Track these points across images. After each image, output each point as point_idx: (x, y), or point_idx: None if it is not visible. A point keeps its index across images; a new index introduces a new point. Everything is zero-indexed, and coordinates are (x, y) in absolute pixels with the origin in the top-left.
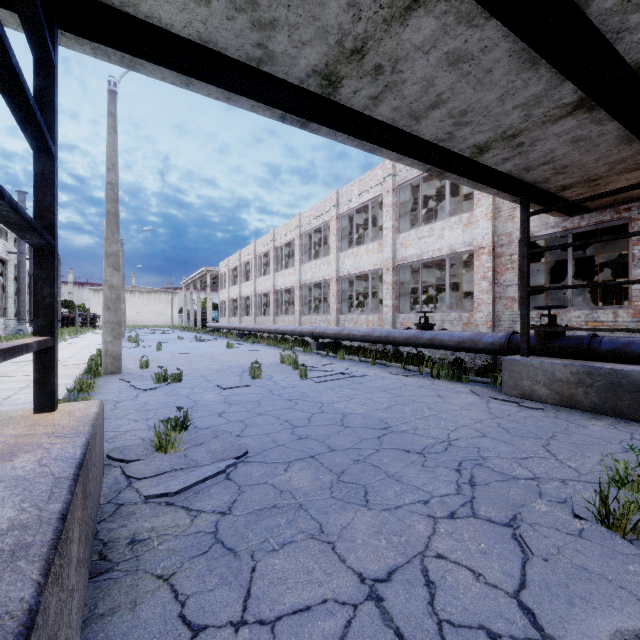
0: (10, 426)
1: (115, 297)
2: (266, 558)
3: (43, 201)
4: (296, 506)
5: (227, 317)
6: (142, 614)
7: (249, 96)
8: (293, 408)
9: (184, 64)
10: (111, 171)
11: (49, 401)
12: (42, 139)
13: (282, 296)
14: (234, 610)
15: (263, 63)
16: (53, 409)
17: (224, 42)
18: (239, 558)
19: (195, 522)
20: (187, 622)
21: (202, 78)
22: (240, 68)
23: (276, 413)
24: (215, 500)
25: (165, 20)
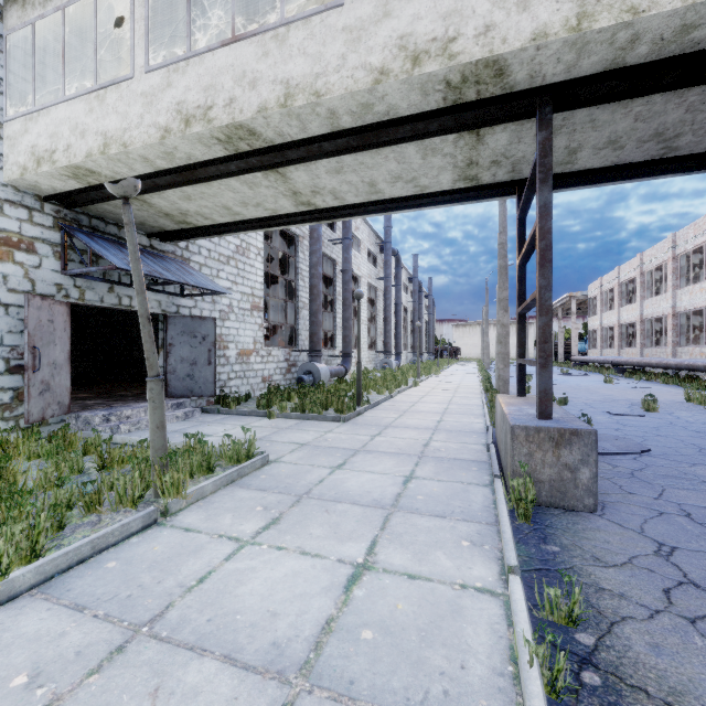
0: (514, 399)
1: (505, 333)
2: (672, 489)
3: (521, 290)
4: (699, 480)
5: (598, 349)
6: (598, 482)
7: (651, 175)
8: (701, 437)
9: (596, 178)
10: (502, 234)
11: (523, 391)
12: (526, 261)
13: (688, 319)
14: (652, 495)
15: (666, 154)
16: (525, 395)
17: (631, 158)
18: (652, 484)
19: (615, 468)
20: (624, 490)
21: (609, 180)
22: (644, 166)
23: (679, 437)
24: (627, 464)
25: (588, 166)
